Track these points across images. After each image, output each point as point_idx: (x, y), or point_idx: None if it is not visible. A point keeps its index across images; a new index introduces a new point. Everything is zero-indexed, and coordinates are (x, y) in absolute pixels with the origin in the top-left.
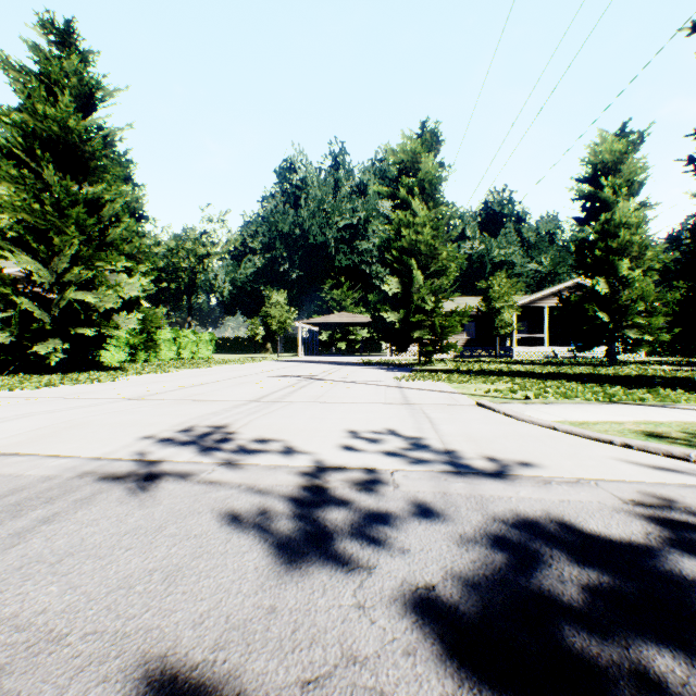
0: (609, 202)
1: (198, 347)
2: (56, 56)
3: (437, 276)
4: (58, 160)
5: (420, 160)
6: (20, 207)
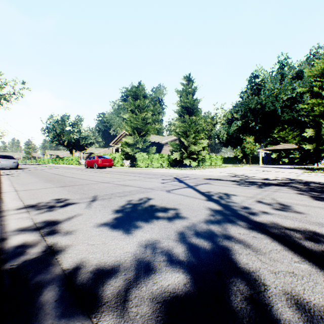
0: None
1: (216, 161)
2: (186, 84)
3: None
4: (187, 111)
5: None
6: (181, 126)
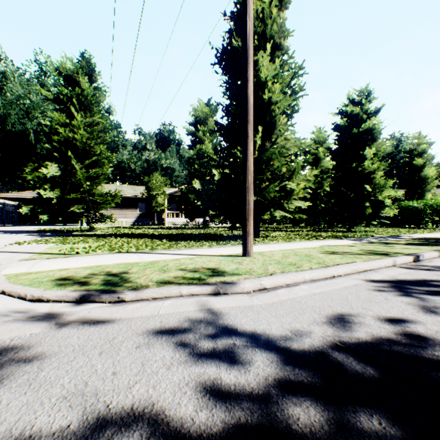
0: (202, 139)
1: None
2: None
3: (95, 167)
4: None
5: (79, 79)
6: None
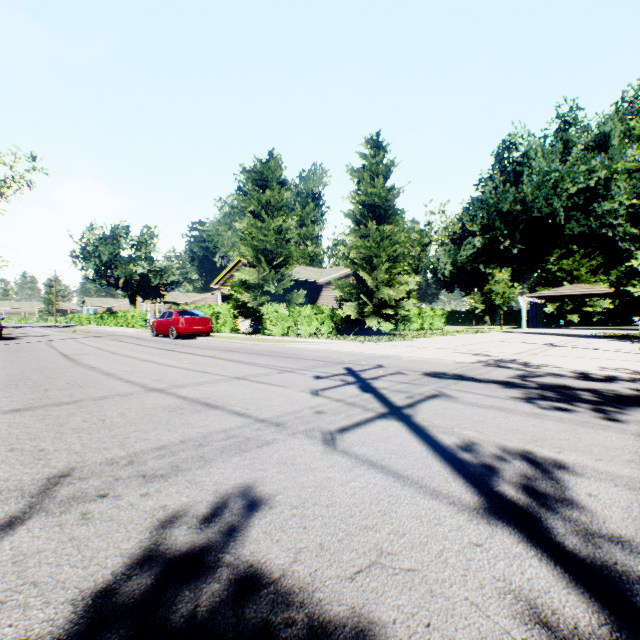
0: None
1: (433, 320)
2: (371, 156)
3: None
4: (372, 215)
5: None
6: (360, 246)
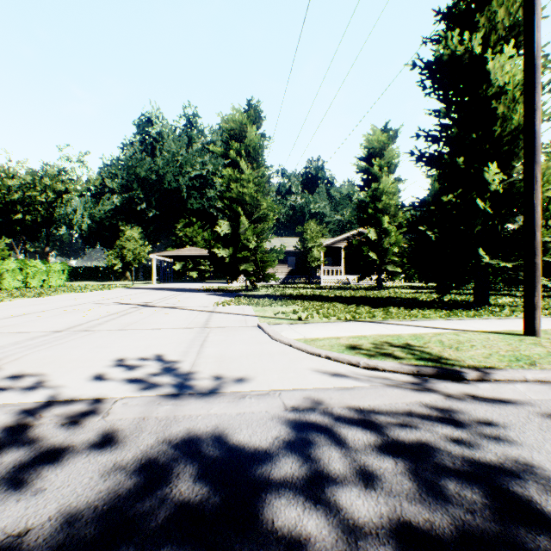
0: (377, 176)
1: (49, 276)
2: None
3: (260, 222)
4: None
5: (246, 129)
6: None
